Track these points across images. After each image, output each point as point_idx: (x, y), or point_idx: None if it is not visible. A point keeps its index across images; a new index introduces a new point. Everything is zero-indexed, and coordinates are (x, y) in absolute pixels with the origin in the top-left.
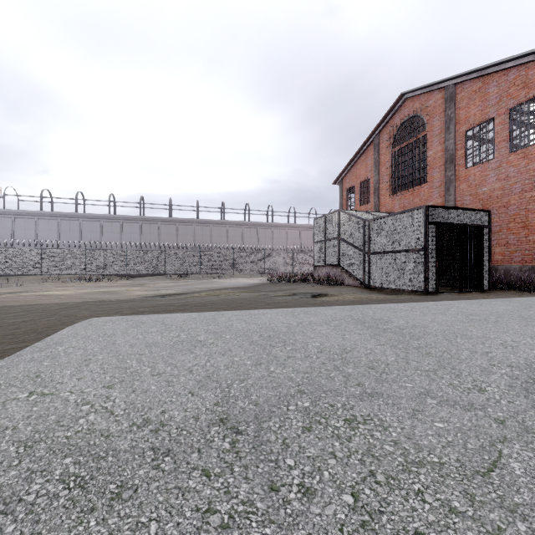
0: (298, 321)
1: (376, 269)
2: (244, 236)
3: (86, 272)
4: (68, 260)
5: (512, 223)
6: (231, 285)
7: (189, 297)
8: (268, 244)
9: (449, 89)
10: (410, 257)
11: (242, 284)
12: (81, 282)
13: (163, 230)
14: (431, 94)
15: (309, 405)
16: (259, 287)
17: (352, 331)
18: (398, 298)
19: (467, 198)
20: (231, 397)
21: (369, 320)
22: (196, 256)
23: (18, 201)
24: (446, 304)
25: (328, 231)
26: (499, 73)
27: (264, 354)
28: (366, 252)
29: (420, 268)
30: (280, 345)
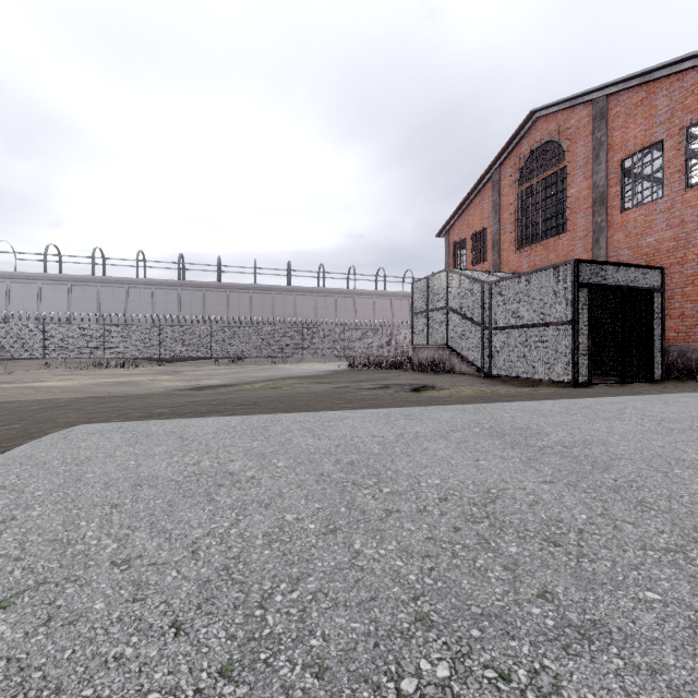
0: (398, 432)
1: (500, 351)
2: (317, 308)
3: (105, 356)
4: (81, 339)
5: (689, 287)
6: (299, 373)
7: (236, 390)
8: (349, 318)
9: (598, 103)
10: (550, 334)
11: (314, 372)
12: (95, 368)
13: (209, 299)
14: (573, 110)
15: (449, 672)
16: (337, 375)
17: (488, 452)
18: (537, 392)
19: (625, 253)
20: (263, 641)
21: (510, 430)
22: (252, 333)
23: (16, 260)
24: (615, 402)
25: (432, 299)
26: (671, 78)
27: (342, 503)
28: (486, 326)
29: (566, 349)
30: (370, 483)
